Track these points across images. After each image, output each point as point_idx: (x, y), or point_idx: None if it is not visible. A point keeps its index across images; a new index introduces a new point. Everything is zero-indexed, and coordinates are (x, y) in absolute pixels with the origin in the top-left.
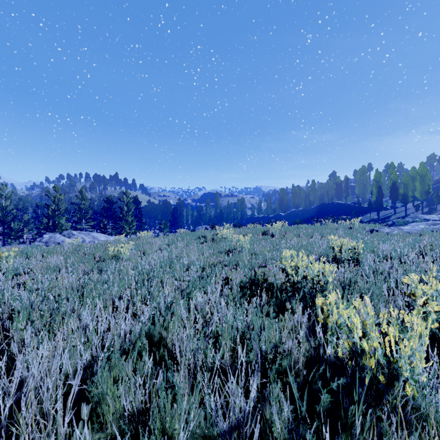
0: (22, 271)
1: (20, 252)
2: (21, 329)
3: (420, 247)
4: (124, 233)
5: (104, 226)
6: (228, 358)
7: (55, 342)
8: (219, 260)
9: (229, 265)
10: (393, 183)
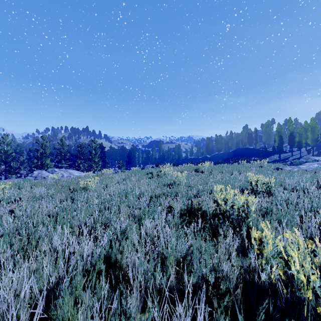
0: (13, 200)
1: (15, 185)
2: (4, 250)
3: (318, 182)
4: (93, 170)
5: (78, 165)
6: (174, 280)
7: (29, 264)
8: (163, 191)
9: (170, 195)
10: (291, 133)
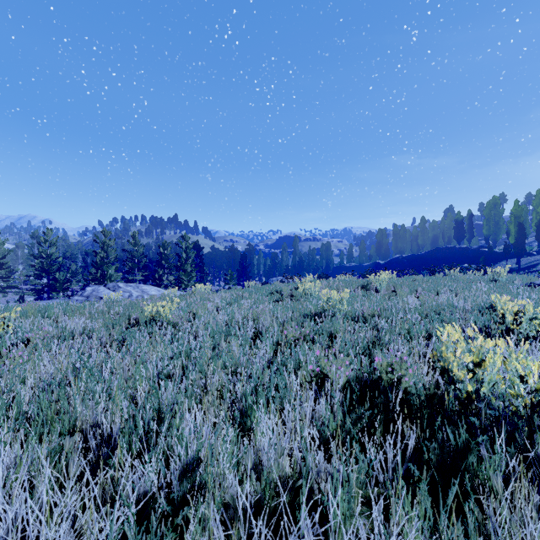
0: (9, 343)
1: (38, 311)
2: None
3: None
4: (182, 286)
5: (160, 277)
6: None
7: None
8: (303, 332)
9: (318, 340)
10: None
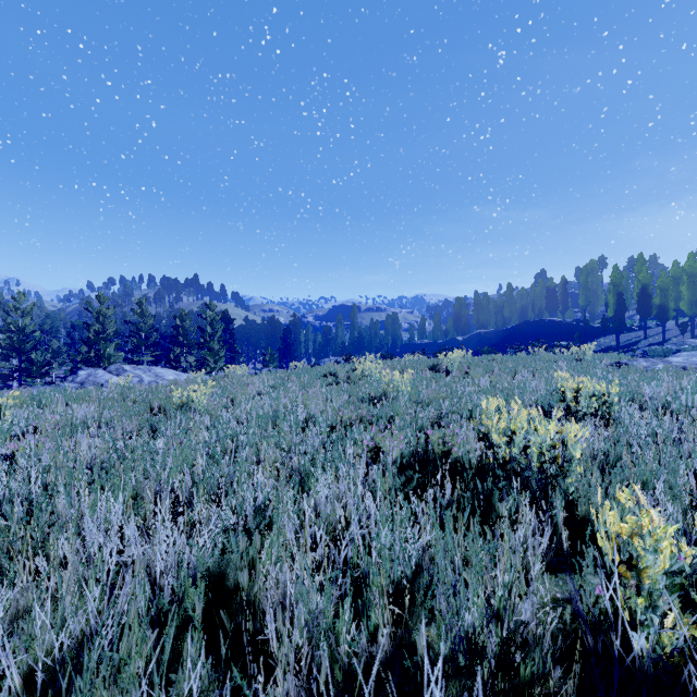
0: (18, 431)
1: (31, 399)
2: None
3: None
4: (207, 369)
5: (176, 358)
6: (387, 641)
7: (16, 591)
8: (360, 414)
9: (377, 423)
10: (643, 288)
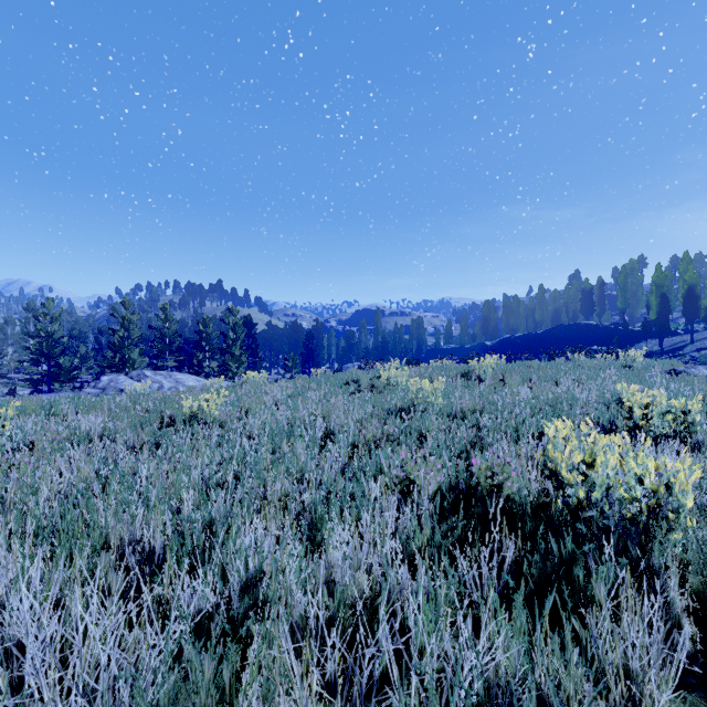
0: (8, 447)
1: (41, 407)
2: None
3: None
4: (229, 374)
5: (199, 363)
6: None
7: None
8: (386, 431)
9: (405, 442)
10: (689, 289)
